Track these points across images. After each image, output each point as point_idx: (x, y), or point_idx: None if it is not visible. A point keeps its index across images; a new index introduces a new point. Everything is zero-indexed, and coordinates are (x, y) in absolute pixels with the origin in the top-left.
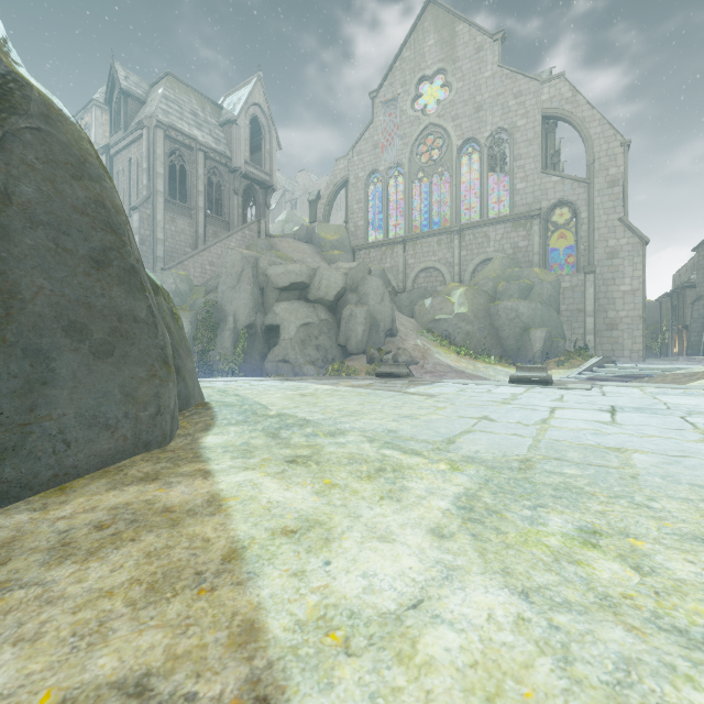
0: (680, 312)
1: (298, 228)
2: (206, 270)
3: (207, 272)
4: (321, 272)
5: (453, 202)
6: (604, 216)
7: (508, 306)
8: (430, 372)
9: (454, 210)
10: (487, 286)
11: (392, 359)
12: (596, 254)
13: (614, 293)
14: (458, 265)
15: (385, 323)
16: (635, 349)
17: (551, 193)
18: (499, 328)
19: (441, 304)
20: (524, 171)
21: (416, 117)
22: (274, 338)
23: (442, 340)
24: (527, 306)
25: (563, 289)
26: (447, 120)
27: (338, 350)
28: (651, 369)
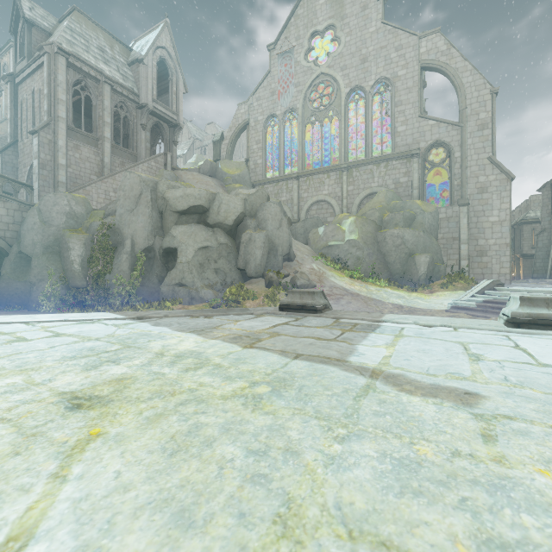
0: (517, 244)
1: (203, 163)
2: (110, 196)
3: (111, 198)
4: (221, 196)
5: (342, 143)
6: (475, 155)
7: (395, 233)
8: (327, 295)
9: (343, 150)
10: (374, 216)
11: (290, 282)
12: (468, 189)
13: (484, 223)
14: (346, 198)
15: (283, 248)
16: (502, 273)
17: (428, 135)
18: (386, 253)
19: (333, 231)
20: (404, 115)
21: (309, 67)
22: (172, 261)
23: (335, 264)
24: (411, 233)
25: (440, 220)
26: (336, 70)
27: (237, 273)
28: (550, 292)
